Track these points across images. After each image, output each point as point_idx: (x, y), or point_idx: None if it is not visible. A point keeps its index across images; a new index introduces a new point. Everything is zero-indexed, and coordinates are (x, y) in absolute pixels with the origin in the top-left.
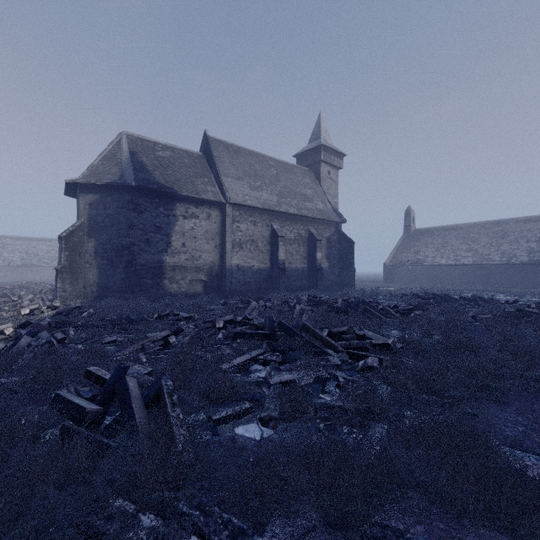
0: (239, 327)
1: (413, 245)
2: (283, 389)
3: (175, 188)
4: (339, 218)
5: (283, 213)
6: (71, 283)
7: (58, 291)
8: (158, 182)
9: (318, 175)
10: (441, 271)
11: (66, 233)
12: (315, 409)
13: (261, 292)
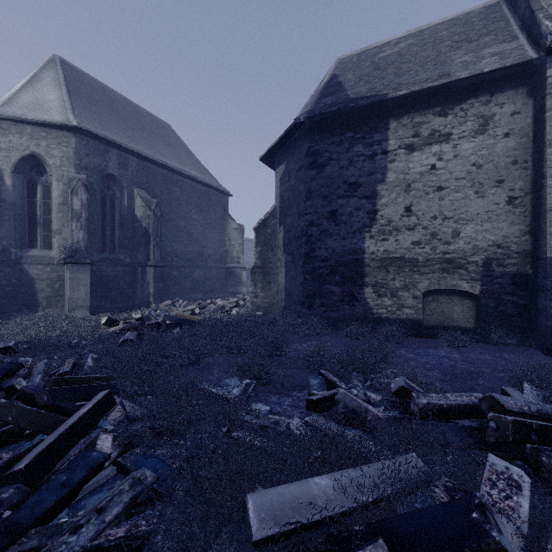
0: None
1: None
2: None
3: (384, 91)
4: None
5: None
6: (263, 286)
7: (250, 296)
8: (351, 98)
9: None
10: None
11: (257, 224)
12: None
13: None
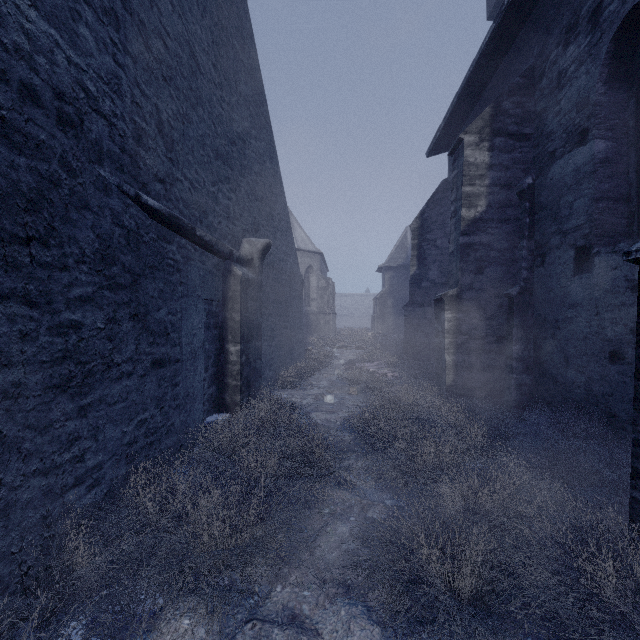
0: None
1: None
2: None
3: None
4: None
5: None
6: (381, 324)
7: (375, 328)
8: None
9: None
10: None
11: (378, 296)
12: None
13: None
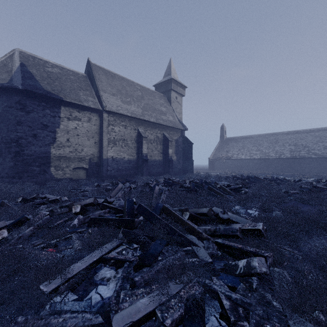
0: (99, 210)
1: (226, 147)
2: None
3: (60, 95)
4: (183, 127)
5: (146, 121)
6: None
7: None
8: (44, 89)
9: (169, 99)
10: (242, 162)
11: None
12: None
13: (130, 176)
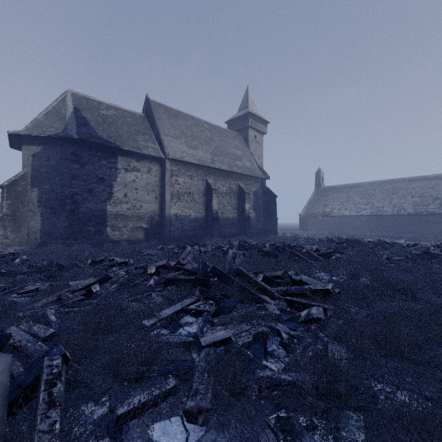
0: (172, 273)
1: (323, 199)
2: (217, 350)
3: (118, 143)
4: (264, 175)
5: (217, 170)
6: (13, 230)
7: None
8: (100, 137)
9: (246, 139)
10: (345, 220)
11: (8, 182)
12: (260, 386)
13: (197, 238)
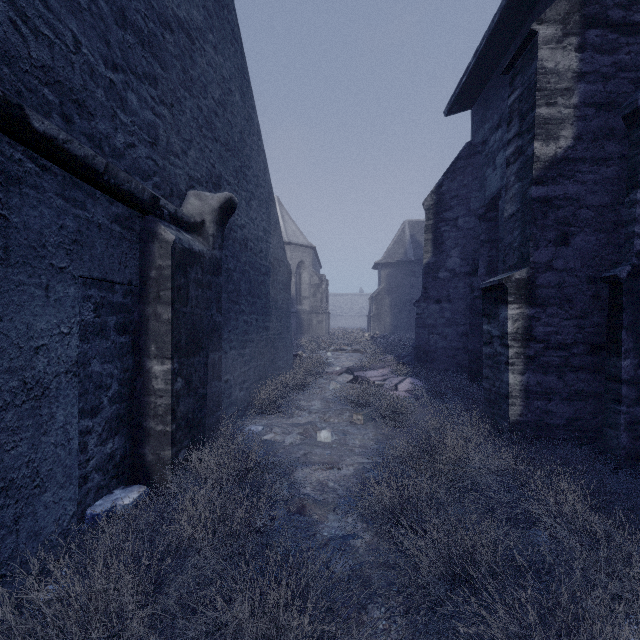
0: None
1: None
2: None
3: None
4: None
5: None
6: (377, 324)
7: (371, 329)
8: None
9: None
10: None
11: (375, 294)
12: None
13: None
